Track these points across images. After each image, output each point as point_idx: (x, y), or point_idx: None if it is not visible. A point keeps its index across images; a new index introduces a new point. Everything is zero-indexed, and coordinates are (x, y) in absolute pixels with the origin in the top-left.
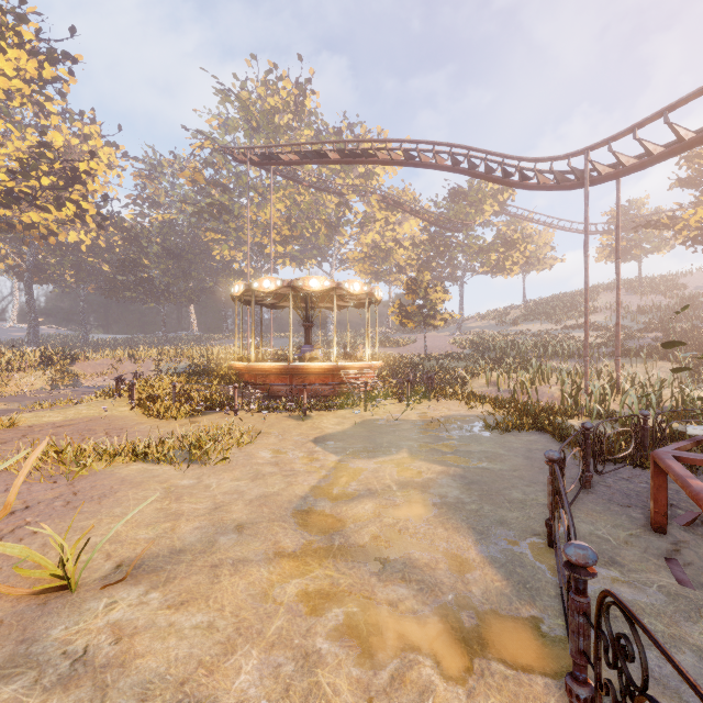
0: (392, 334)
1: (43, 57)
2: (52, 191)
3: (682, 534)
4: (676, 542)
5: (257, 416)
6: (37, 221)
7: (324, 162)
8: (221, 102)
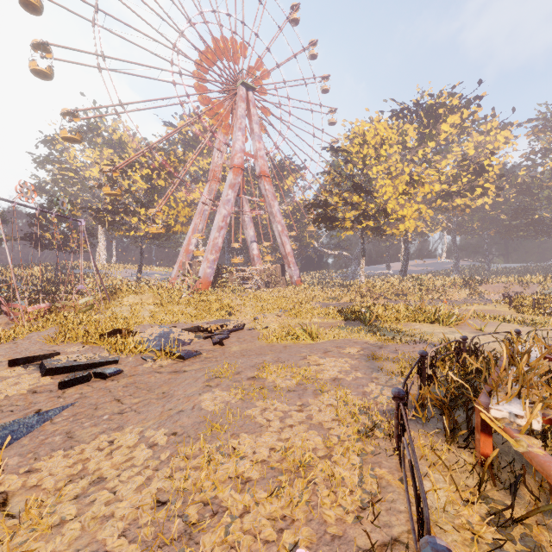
0: None
1: (463, 109)
2: (467, 185)
3: None
4: None
5: None
6: (460, 203)
7: None
8: None
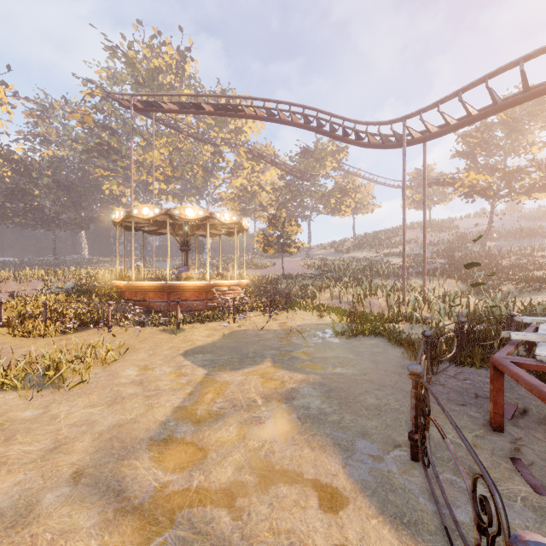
0: (257, 259)
1: None
2: None
3: (515, 430)
4: (514, 440)
5: (131, 331)
6: None
7: (200, 112)
8: (110, 57)
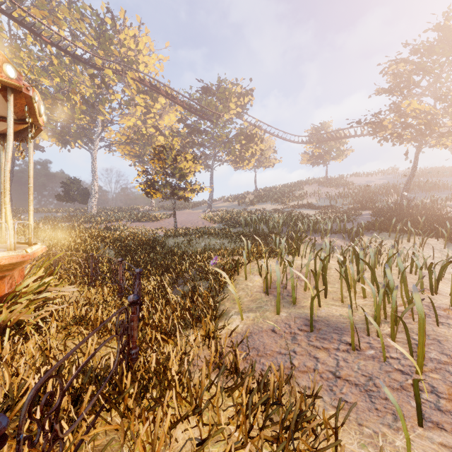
0: (154, 211)
1: None
2: None
3: None
4: None
5: None
6: None
7: None
8: None
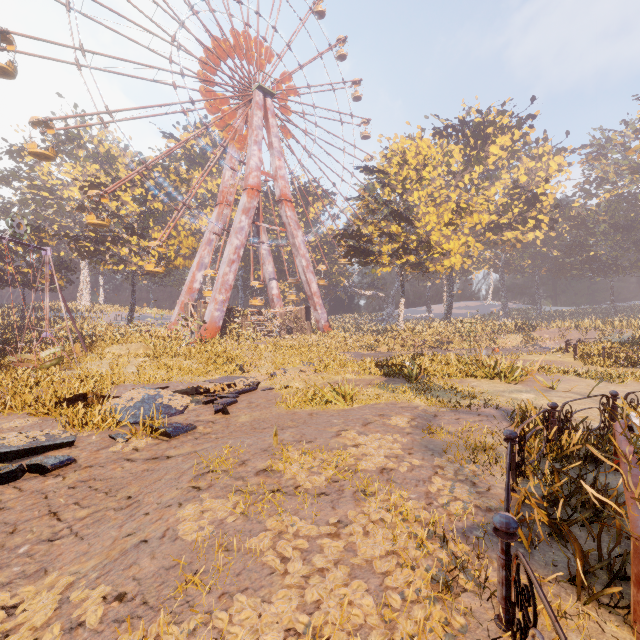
0: None
1: (514, 129)
2: (519, 216)
3: None
4: None
5: None
6: (510, 237)
7: None
8: None
